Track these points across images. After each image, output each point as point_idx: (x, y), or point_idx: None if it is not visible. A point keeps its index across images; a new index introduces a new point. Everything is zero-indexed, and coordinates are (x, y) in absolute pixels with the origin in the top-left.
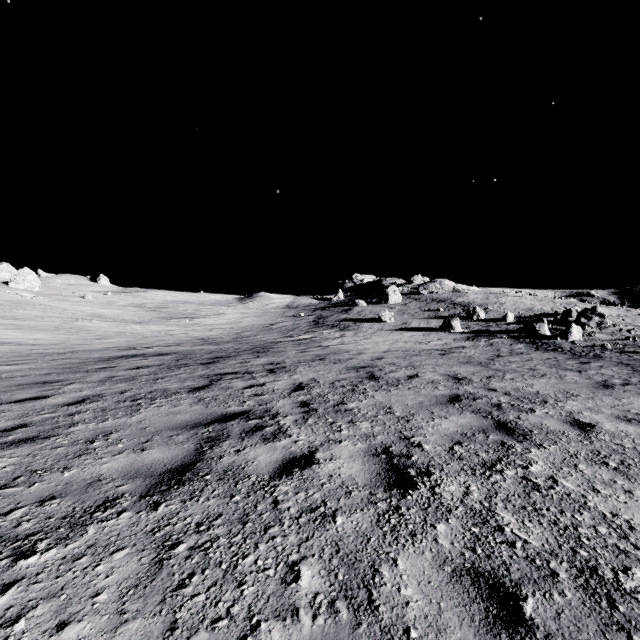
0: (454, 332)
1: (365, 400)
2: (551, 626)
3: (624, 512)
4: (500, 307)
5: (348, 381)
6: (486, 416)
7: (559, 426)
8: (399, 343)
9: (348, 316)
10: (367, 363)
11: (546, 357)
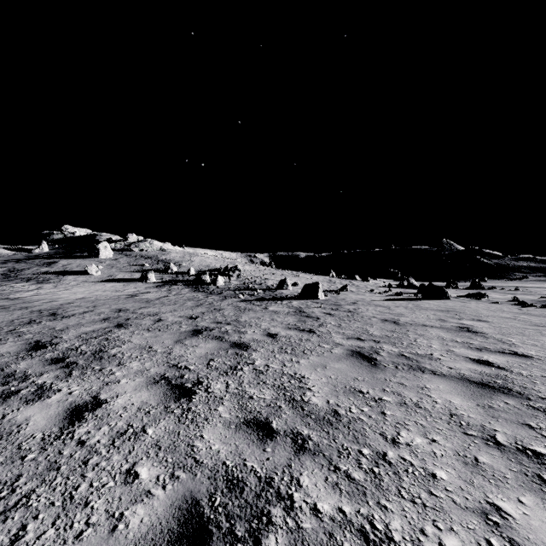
0: (150, 282)
1: (37, 326)
2: (72, 360)
3: (133, 339)
4: (190, 264)
5: (28, 319)
6: (115, 323)
7: (148, 322)
8: (98, 292)
9: (51, 269)
10: (55, 307)
11: (193, 295)
